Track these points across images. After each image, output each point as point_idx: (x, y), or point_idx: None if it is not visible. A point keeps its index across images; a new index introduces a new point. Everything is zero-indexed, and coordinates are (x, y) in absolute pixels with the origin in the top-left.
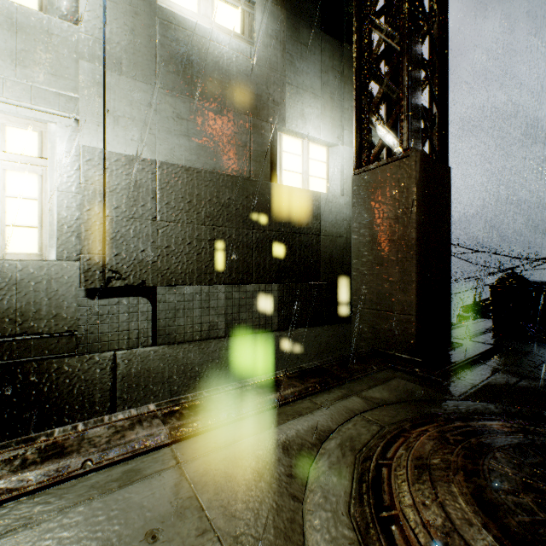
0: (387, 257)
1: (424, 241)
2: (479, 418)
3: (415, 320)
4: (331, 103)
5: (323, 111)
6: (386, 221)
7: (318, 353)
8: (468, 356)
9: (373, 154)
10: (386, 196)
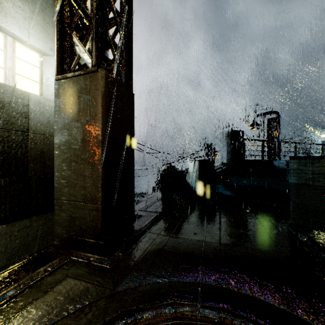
0: (82, 155)
1: (110, 144)
2: (120, 324)
3: (102, 208)
4: (43, 15)
5: (33, 17)
6: (80, 124)
7: (24, 245)
8: (141, 227)
9: (73, 66)
10: (81, 103)
